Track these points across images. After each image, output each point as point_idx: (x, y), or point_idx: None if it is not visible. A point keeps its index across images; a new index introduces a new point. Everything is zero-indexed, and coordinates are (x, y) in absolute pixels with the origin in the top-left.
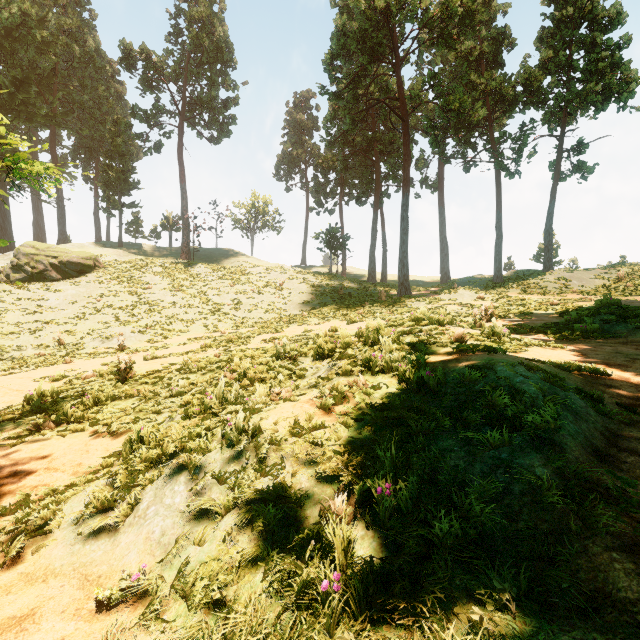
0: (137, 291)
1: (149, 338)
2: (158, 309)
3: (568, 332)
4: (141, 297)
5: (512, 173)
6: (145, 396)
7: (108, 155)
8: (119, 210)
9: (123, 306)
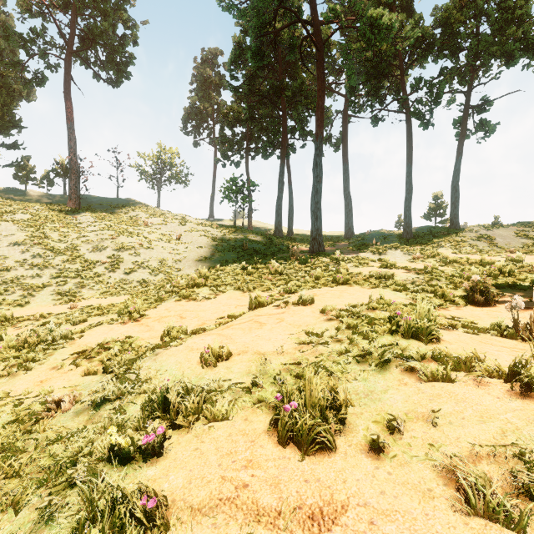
0: None
1: None
2: None
3: None
4: None
5: (426, 123)
6: None
7: None
8: None
9: None
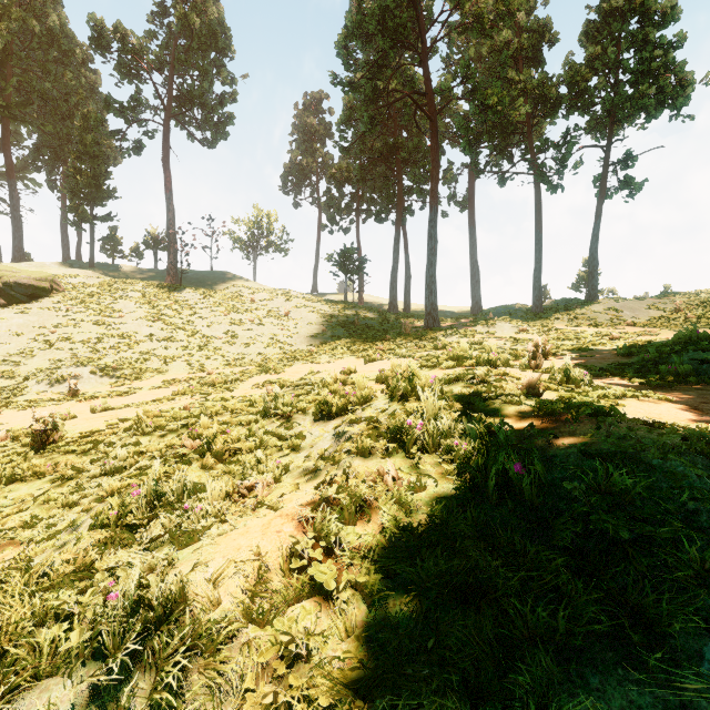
0: (105, 320)
1: (114, 380)
2: (130, 343)
3: (657, 375)
4: (109, 328)
5: (554, 187)
6: (62, 475)
7: (76, 156)
8: (90, 223)
9: (84, 339)
